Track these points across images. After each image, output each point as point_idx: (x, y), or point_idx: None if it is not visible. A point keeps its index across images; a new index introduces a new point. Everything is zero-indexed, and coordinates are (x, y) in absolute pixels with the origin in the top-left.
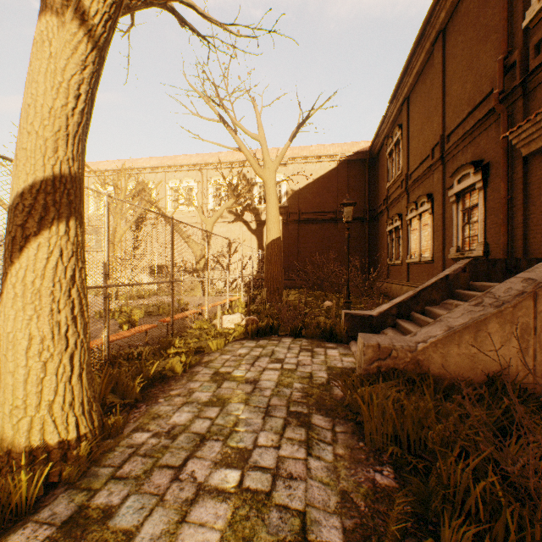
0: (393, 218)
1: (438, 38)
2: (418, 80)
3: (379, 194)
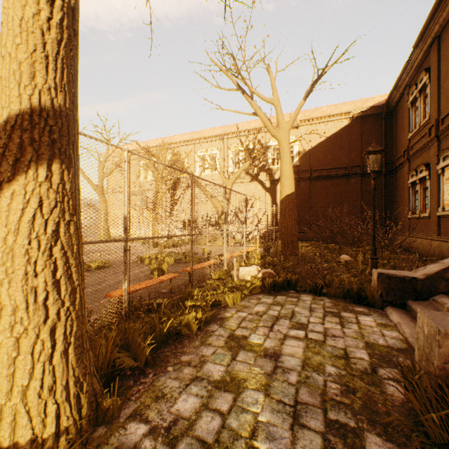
0: (417, 168)
1: None
2: None
3: (398, 146)
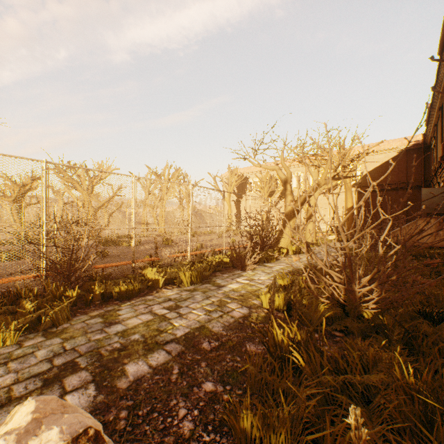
0: None
1: (439, 109)
2: (438, 119)
3: (431, 171)
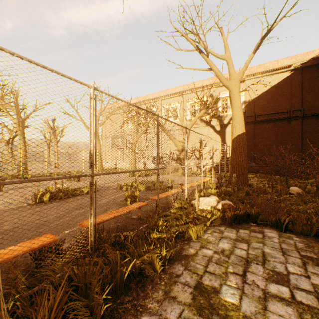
0: None
1: None
2: None
3: None
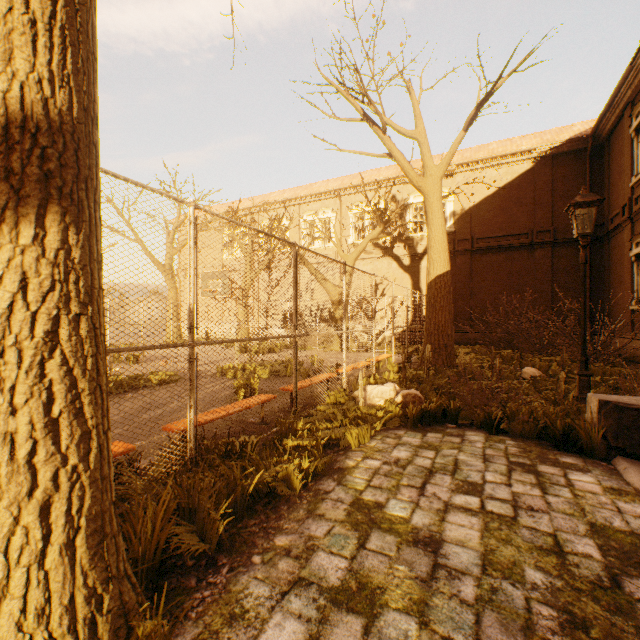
0: None
1: None
2: None
3: (612, 199)
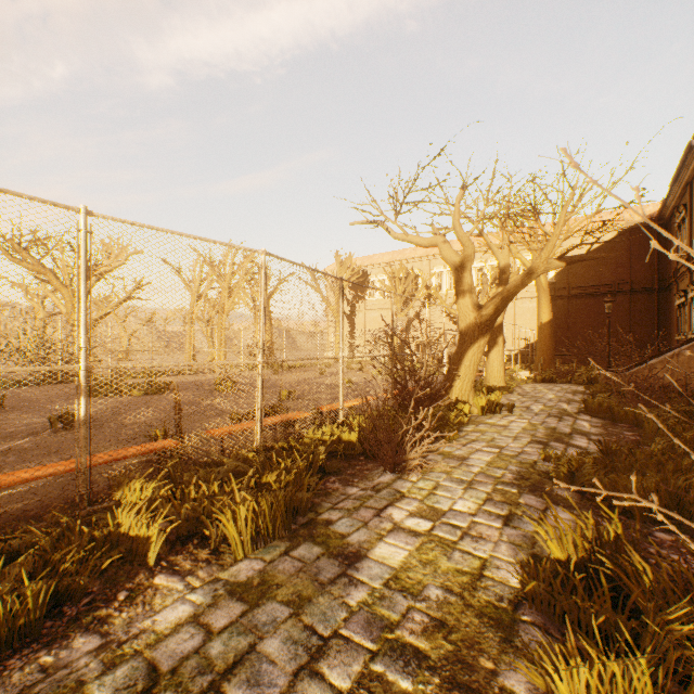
0: (678, 293)
1: None
2: None
3: (670, 263)
